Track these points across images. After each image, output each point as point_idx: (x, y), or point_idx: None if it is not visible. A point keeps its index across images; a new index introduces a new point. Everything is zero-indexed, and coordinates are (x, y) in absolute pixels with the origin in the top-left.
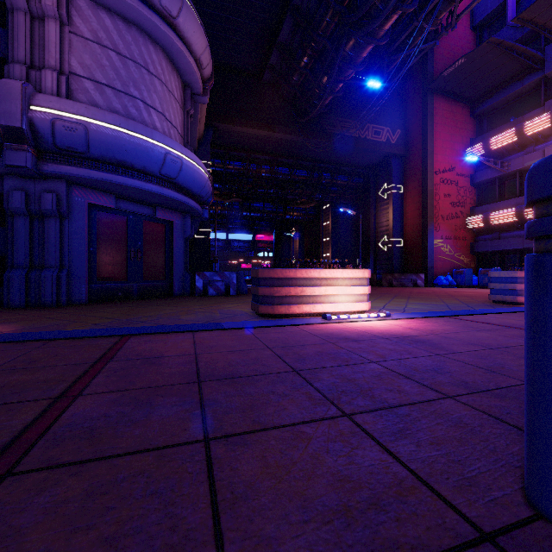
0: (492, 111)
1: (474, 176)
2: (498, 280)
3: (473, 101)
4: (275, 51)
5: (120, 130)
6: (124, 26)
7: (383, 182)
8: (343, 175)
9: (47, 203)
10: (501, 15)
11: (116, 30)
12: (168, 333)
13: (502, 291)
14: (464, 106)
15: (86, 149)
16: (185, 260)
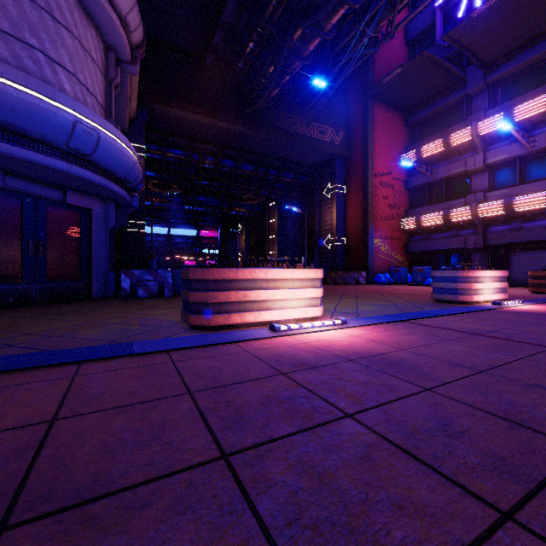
0: (423, 122)
1: (408, 181)
2: (441, 279)
3: (407, 111)
4: (219, 31)
5: (2, 81)
6: None
7: (327, 182)
8: (289, 172)
9: None
10: (430, 35)
11: None
12: (36, 368)
13: (444, 291)
14: (399, 115)
15: None
16: (107, 255)
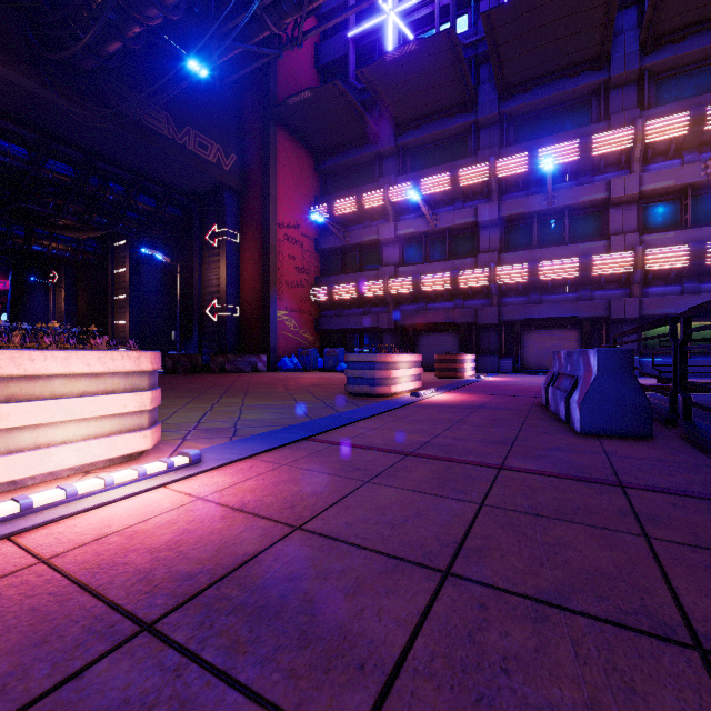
0: (336, 172)
1: (319, 241)
2: (357, 366)
3: (318, 153)
4: None
5: None
6: None
7: (212, 222)
8: (149, 196)
9: None
10: (343, 70)
11: None
12: None
13: (361, 381)
14: (309, 155)
15: None
16: None
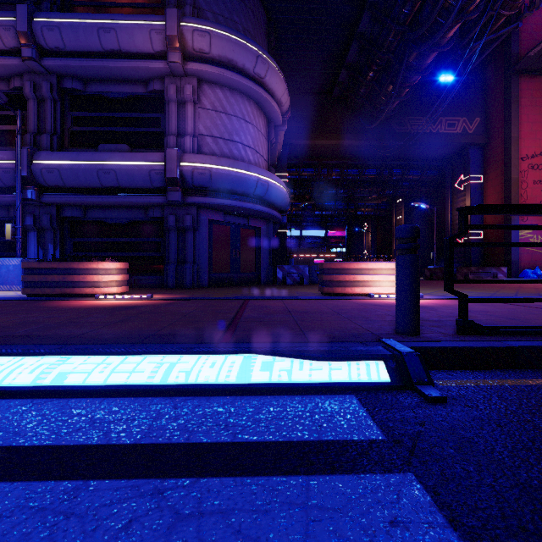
0: None
1: None
2: None
3: None
4: (343, 71)
5: (229, 169)
6: (230, 93)
7: (460, 173)
8: (415, 169)
9: (187, 222)
10: None
11: (225, 98)
12: (268, 300)
13: None
14: None
15: (210, 185)
16: (268, 256)
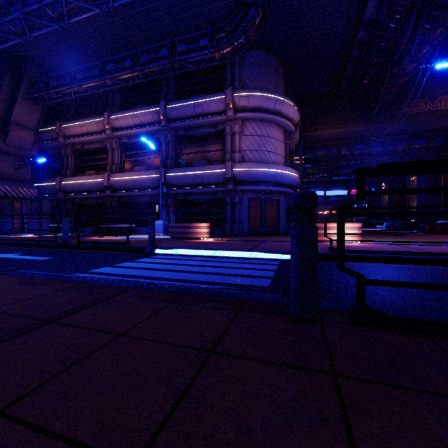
0: None
1: None
2: None
3: None
4: (344, 81)
5: (259, 170)
6: (260, 123)
7: None
8: (422, 139)
9: (236, 200)
10: None
11: (257, 127)
12: (275, 242)
13: None
14: None
15: (248, 179)
16: (285, 217)
